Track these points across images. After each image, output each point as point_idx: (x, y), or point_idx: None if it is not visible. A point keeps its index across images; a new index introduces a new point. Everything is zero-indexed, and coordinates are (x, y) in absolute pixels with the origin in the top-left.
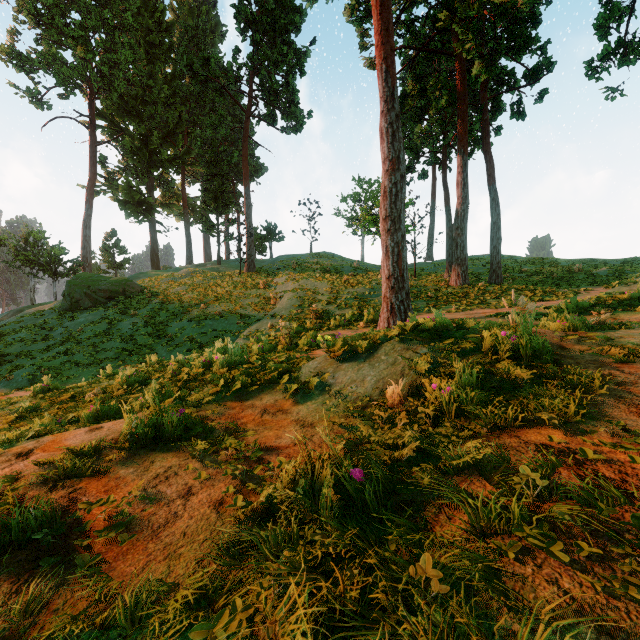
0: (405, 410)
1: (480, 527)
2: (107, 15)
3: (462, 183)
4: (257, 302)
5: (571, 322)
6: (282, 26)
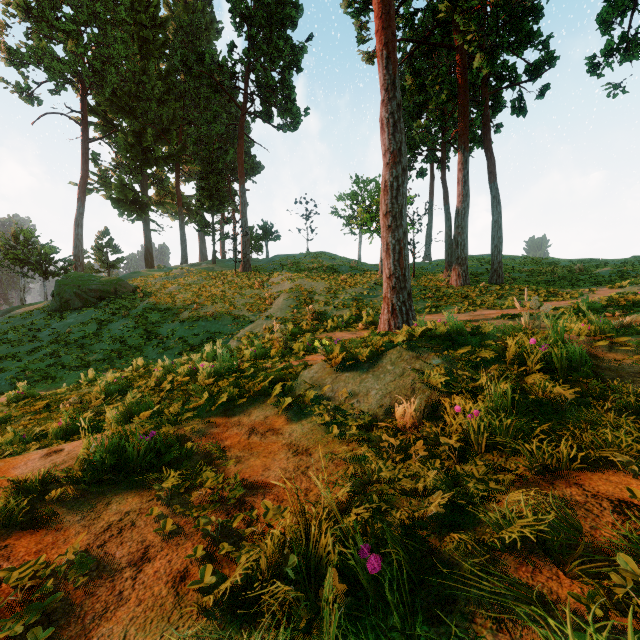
0: (420, 436)
1: None
2: (99, 9)
3: (463, 180)
4: (252, 302)
5: (597, 326)
6: (278, 21)
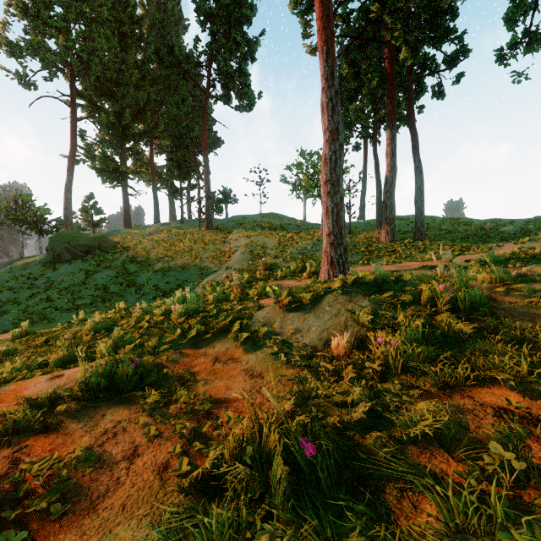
0: (350, 362)
1: (456, 526)
2: (86, 9)
3: (391, 153)
4: (214, 256)
5: (497, 275)
6: (236, 19)
